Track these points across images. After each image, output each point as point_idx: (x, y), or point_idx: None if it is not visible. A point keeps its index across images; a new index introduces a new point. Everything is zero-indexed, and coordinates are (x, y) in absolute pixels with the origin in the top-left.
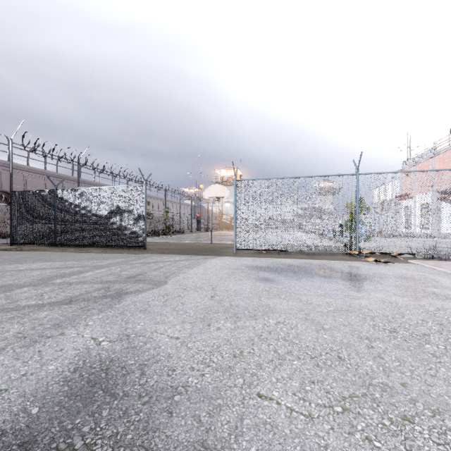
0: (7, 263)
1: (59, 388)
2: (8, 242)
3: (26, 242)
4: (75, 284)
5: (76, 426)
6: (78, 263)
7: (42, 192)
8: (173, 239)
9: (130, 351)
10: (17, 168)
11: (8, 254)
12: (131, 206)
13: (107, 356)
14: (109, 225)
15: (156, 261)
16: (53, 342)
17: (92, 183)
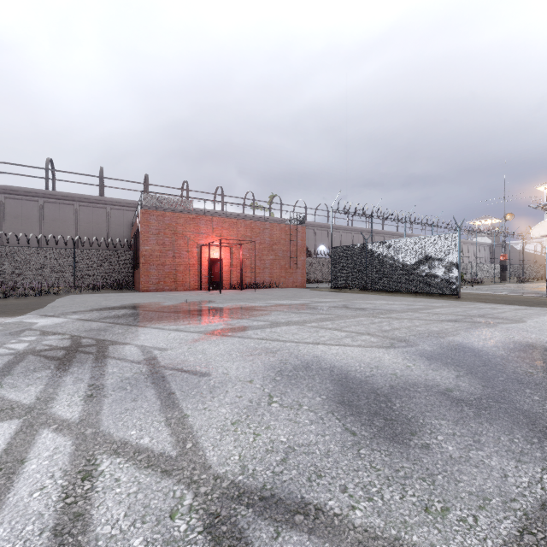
0: (360, 299)
1: (513, 344)
2: (319, 286)
3: (342, 286)
4: (439, 314)
5: (540, 351)
6: (412, 303)
7: (355, 246)
8: (477, 290)
9: (540, 342)
10: (310, 225)
11: (345, 294)
12: (441, 254)
13: (526, 341)
14: (417, 273)
15: (489, 308)
16: (480, 333)
17: (364, 230)
